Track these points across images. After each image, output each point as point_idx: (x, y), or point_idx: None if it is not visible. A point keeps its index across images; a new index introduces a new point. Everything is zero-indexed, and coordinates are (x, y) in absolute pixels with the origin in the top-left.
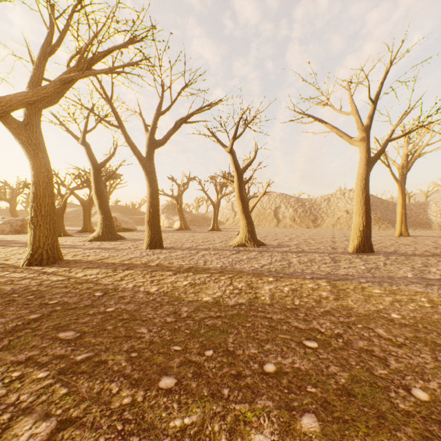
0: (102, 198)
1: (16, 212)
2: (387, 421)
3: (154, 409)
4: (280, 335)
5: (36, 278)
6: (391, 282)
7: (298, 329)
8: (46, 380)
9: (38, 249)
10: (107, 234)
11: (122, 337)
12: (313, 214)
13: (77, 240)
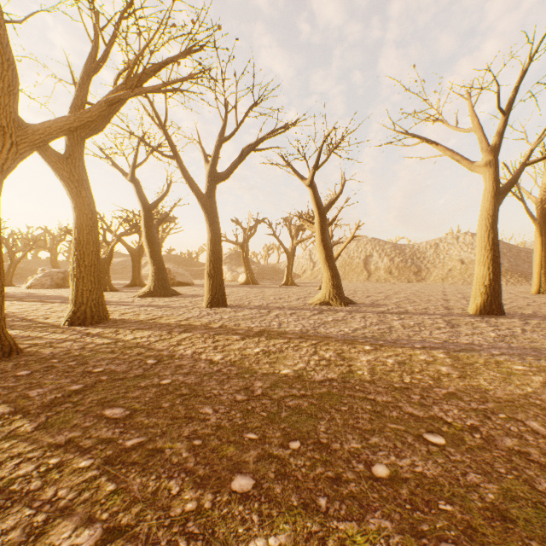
0: (154, 246)
1: (57, 263)
2: None
3: (227, 521)
4: (390, 425)
5: (78, 340)
6: (538, 356)
7: (414, 416)
8: (89, 470)
9: (81, 306)
10: (159, 289)
11: (182, 418)
12: (415, 265)
13: (125, 295)
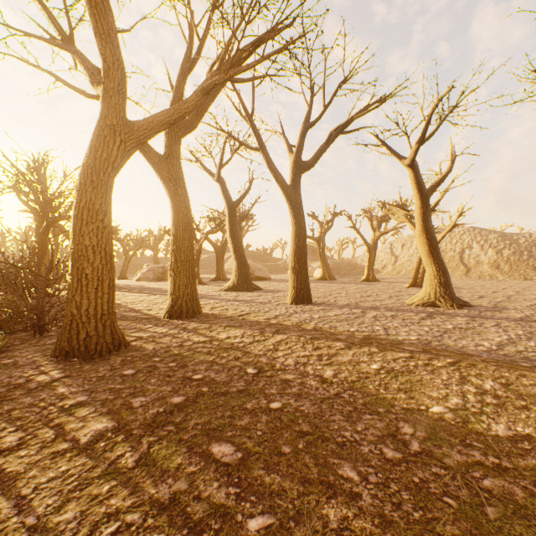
0: (236, 242)
1: (158, 260)
2: None
3: None
4: None
5: (176, 335)
6: None
7: None
8: None
9: (178, 300)
10: (242, 283)
11: (316, 483)
12: (534, 258)
13: (212, 289)
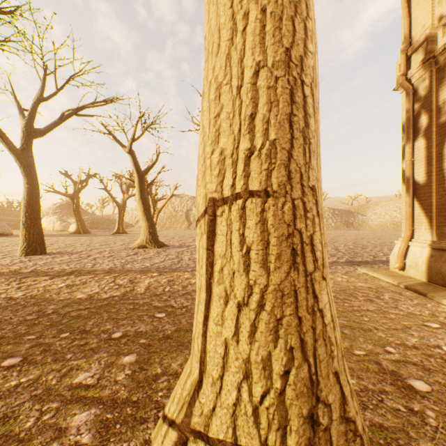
0: None
1: None
2: (184, 346)
3: None
4: (139, 313)
5: None
6: None
7: (157, 307)
8: None
9: None
10: None
11: None
12: None
13: None
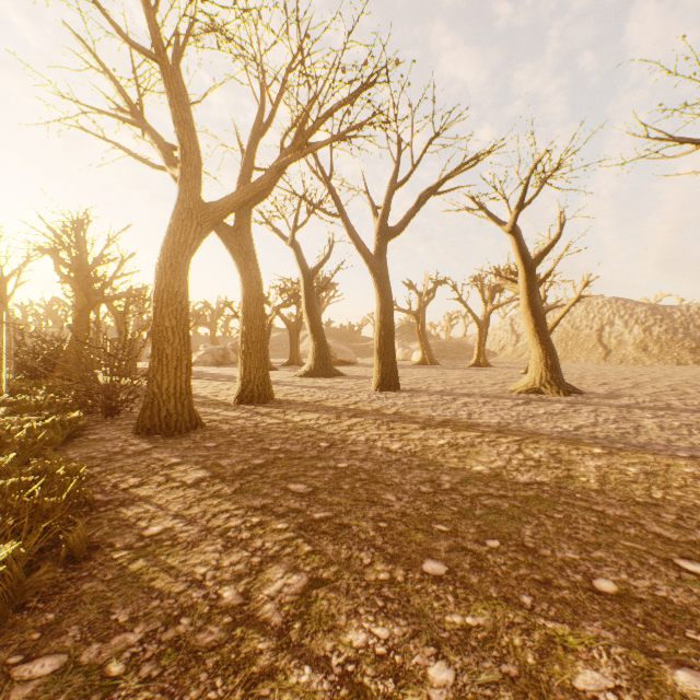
0: (314, 318)
1: (216, 339)
2: None
3: (421, 595)
4: (623, 542)
5: (250, 418)
6: None
7: (662, 538)
8: (286, 532)
9: (249, 384)
10: (320, 368)
11: (364, 501)
12: (691, 337)
13: (284, 375)
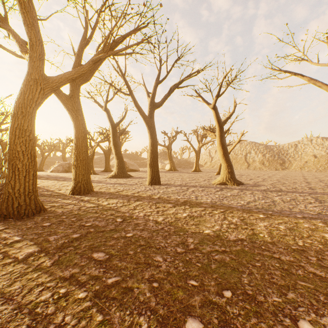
0: (117, 148)
1: (65, 158)
2: None
3: None
4: (300, 282)
5: (76, 204)
6: None
7: (317, 276)
8: (85, 301)
9: (78, 183)
10: (120, 173)
11: (142, 263)
12: (280, 158)
13: (101, 177)
